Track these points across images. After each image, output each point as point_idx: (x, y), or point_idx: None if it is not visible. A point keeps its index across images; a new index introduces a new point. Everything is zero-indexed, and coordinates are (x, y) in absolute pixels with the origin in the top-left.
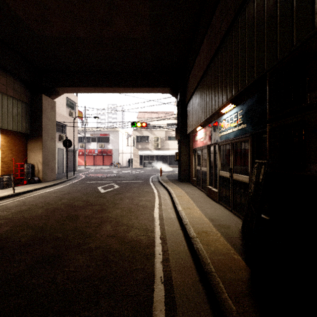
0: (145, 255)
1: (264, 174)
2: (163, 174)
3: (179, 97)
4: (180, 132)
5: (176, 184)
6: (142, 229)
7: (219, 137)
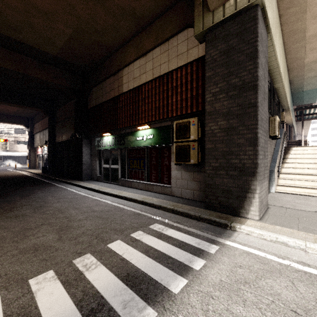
0: (24, 174)
1: (45, 160)
2: (16, 168)
3: (30, 131)
4: (30, 146)
5: (28, 169)
6: (20, 174)
7: (44, 152)
